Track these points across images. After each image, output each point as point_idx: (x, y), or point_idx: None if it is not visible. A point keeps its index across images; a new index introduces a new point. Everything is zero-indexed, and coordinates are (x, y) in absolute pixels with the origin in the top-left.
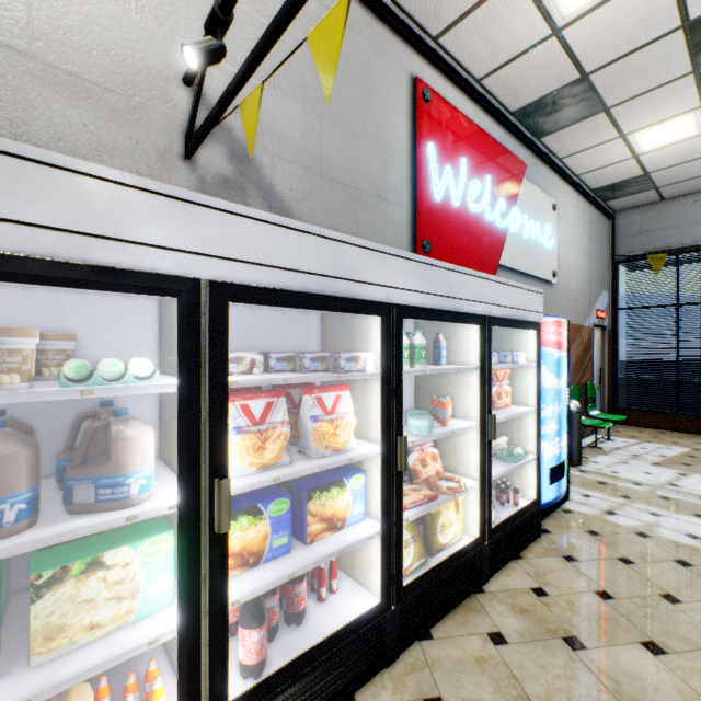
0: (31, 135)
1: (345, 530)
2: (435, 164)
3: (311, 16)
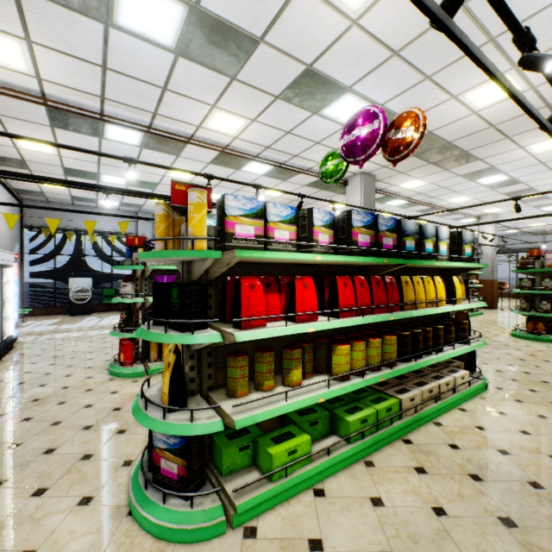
0: None
1: None
2: None
3: None
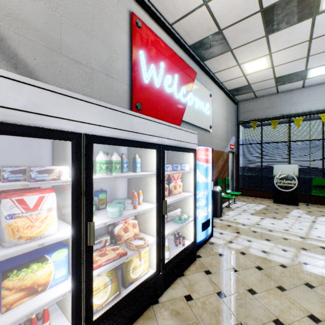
0: None
1: (46, 292)
2: (144, 62)
3: None
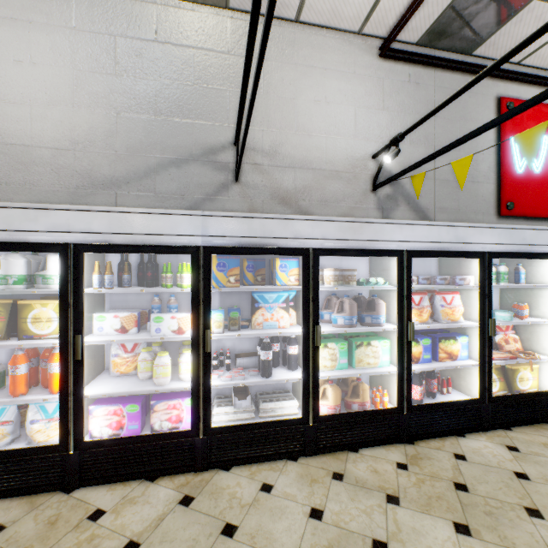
0: (325, 198)
1: (457, 361)
2: (517, 149)
3: (429, 97)
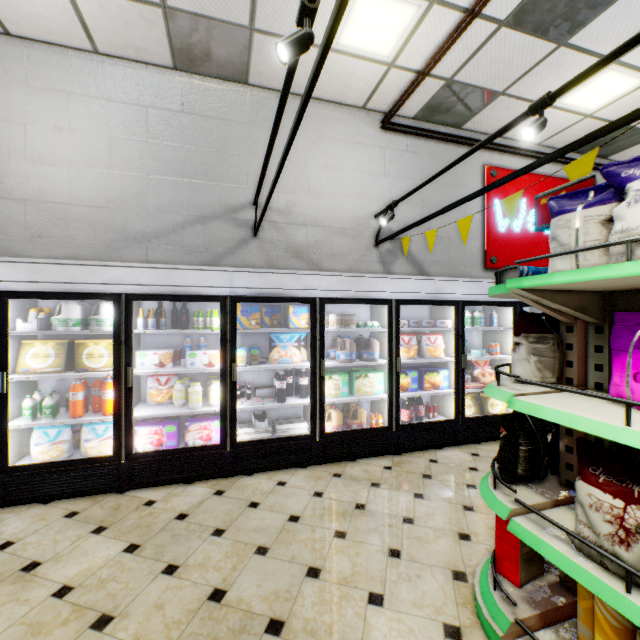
0: (333, 252)
1: (439, 390)
2: (500, 211)
3: (425, 164)
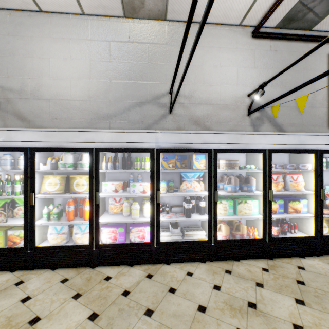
0: (219, 120)
1: (300, 214)
2: None
3: (283, 58)
